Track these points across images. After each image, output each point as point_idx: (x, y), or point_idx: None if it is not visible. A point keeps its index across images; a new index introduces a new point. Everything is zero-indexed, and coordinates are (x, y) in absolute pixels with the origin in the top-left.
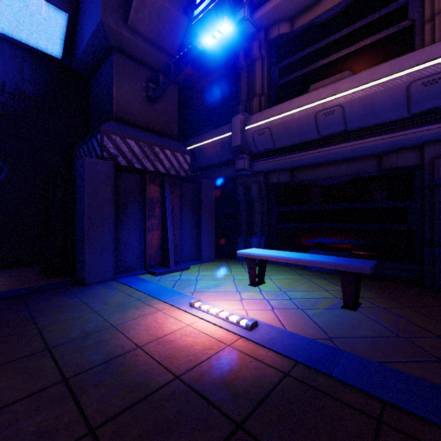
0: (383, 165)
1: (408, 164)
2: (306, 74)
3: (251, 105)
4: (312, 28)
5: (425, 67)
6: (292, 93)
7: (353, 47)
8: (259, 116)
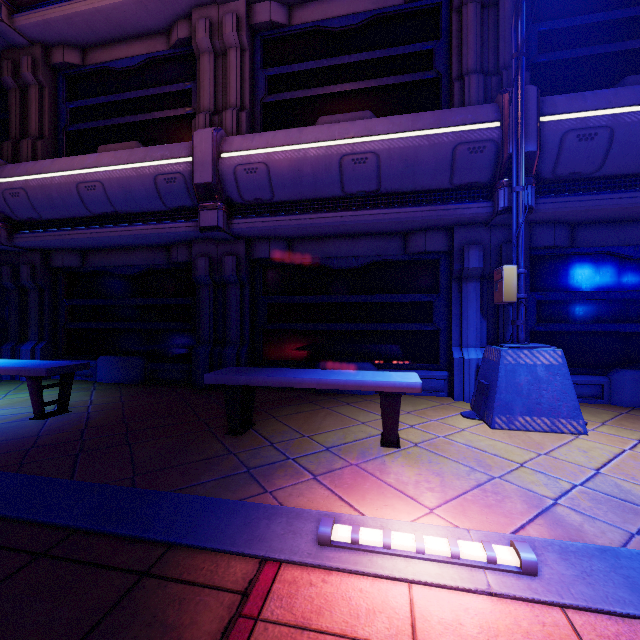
0: (170, 258)
1: (186, 259)
2: (103, 129)
3: (21, 149)
4: (110, 72)
5: (167, 163)
6: (87, 148)
7: (148, 116)
8: (14, 168)
